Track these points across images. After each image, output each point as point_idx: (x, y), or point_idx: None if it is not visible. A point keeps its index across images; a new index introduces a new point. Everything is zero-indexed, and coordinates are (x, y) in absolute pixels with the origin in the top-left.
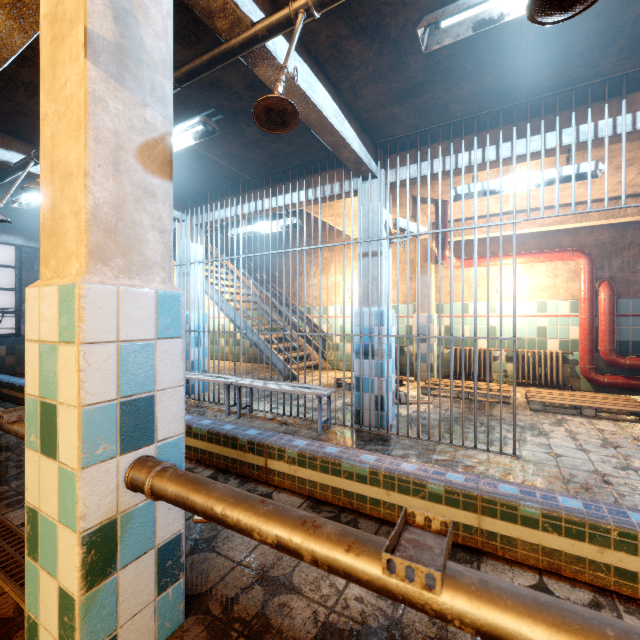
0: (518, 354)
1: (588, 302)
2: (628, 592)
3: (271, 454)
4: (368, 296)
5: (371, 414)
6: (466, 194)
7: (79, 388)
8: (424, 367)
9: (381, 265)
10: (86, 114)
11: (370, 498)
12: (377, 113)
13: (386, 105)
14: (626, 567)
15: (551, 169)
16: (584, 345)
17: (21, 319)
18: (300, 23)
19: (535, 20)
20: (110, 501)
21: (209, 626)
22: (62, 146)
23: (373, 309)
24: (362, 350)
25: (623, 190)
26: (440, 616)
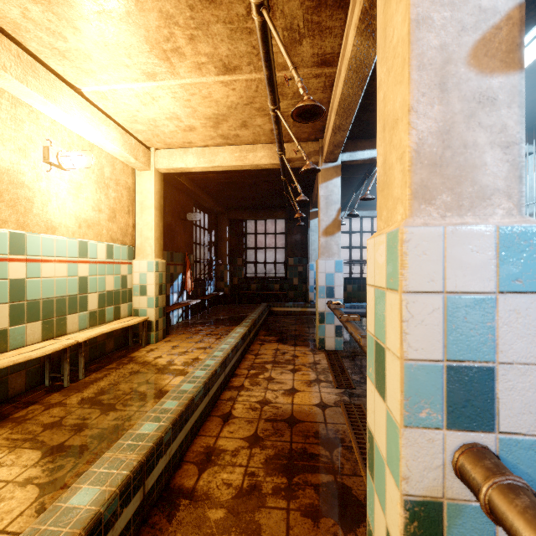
0: None
1: None
2: None
3: None
4: None
5: None
6: None
7: (401, 339)
8: None
9: None
10: (409, 46)
11: None
12: None
13: None
14: None
15: None
16: None
17: None
18: None
19: None
20: (434, 477)
21: None
22: (390, 99)
23: None
24: None
25: None
26: None
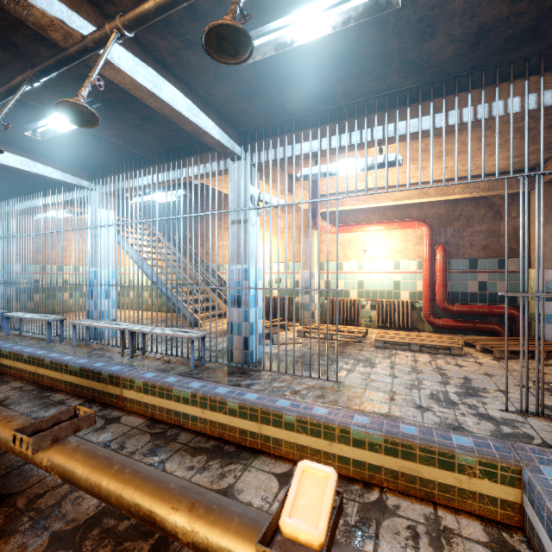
0: (380, 303)
1: (428, 261)
2: (345, 473)
3: (125, 385)
4: (237, 256)
5: (239, 352)
6: (311, 175)
7: None
8: (307, 314)
9: (247, 231)
10: None
11: (191, 416)
12: (231, 108)
13: (236, 102)
14: (344, 454)
15: (367, 158)
16: (426, 295)
17: None
18: (112, 41)
19: (221, 61)
20: None
21: (8, 515)
22: None
23: (241, 266)
24: (232, 300)
25: (408, 176)
26: (47, 470)
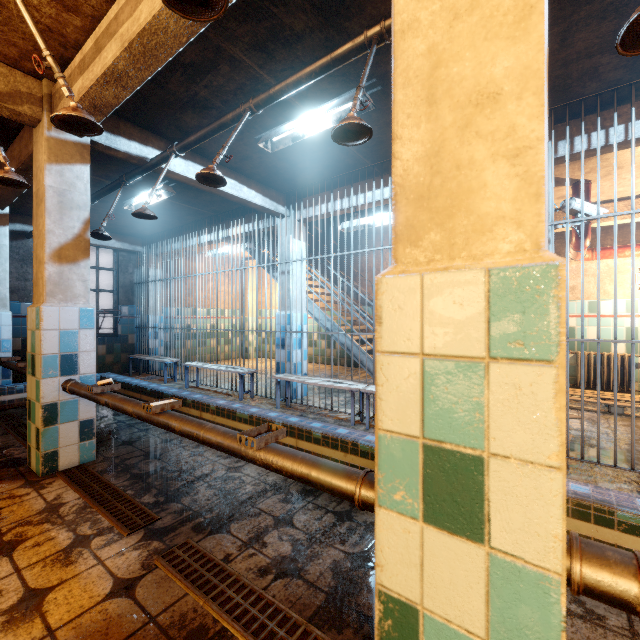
0: None
1: None
2: None
3: None
4: None
5: None
6: None
7: (564, 437)
8: None
9: None
10: None
11: None
12: (575, 66)
13: (595, 53)
14: None
15: None
16: None
17: (119, 319)
18: None
19: None
20: None
21: None
22: (464, 57)
23: None
24: None
25: None
26: None
